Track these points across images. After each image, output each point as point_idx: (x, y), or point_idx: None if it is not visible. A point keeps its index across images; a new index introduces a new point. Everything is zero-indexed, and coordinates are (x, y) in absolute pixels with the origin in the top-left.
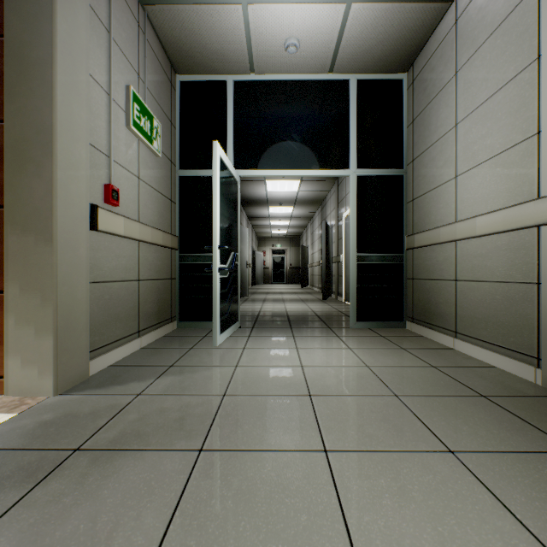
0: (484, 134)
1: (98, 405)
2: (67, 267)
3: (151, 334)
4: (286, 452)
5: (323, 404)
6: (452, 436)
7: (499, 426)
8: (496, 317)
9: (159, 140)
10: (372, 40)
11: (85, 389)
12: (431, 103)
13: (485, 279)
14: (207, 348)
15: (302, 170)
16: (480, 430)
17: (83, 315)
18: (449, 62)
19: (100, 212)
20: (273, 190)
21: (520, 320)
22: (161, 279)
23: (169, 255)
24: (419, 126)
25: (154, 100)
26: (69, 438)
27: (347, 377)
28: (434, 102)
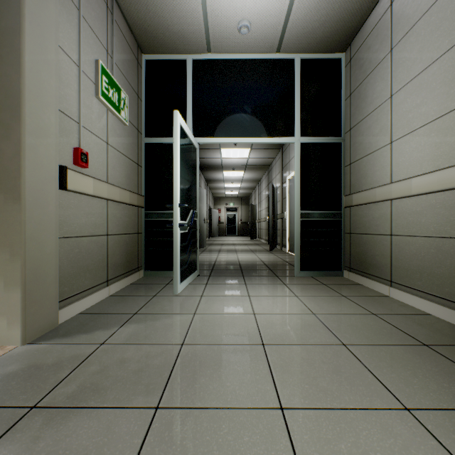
0: (418, 103)
1: (62, 355)
2: (36, 224)
3: (119, 283)
4: (243, 410)
5: (276, 354)
6: (405, 390)
7: (448, 378)
8: (430, 269)
9: (126, 110)
10: (315, 22)
11: (53, 338)
12: (367, 78)
13: (419, 234)
14: (168, 295)
15: (253, 138)
16: (431, 383)
17: (52, 268)
18: (385, 41)
19: (69, 173)
20: (227, 157)
21: (454, 273)
22: (128, 234)
23: (136, 212)
24: (356, 98)
25: (122, 75)
26: (28, 393)
27: (296, 325)
28: (370, 77)
